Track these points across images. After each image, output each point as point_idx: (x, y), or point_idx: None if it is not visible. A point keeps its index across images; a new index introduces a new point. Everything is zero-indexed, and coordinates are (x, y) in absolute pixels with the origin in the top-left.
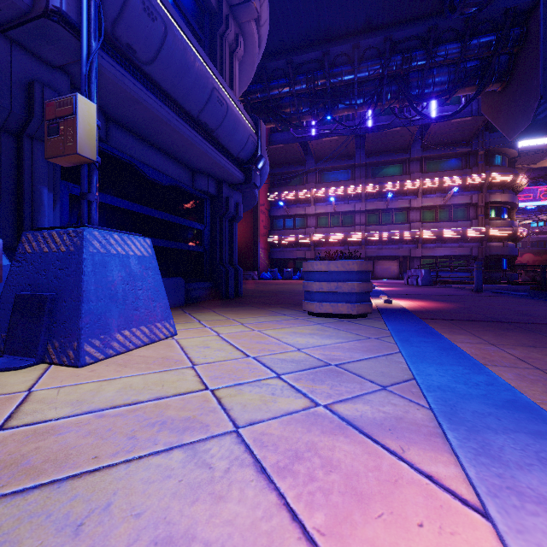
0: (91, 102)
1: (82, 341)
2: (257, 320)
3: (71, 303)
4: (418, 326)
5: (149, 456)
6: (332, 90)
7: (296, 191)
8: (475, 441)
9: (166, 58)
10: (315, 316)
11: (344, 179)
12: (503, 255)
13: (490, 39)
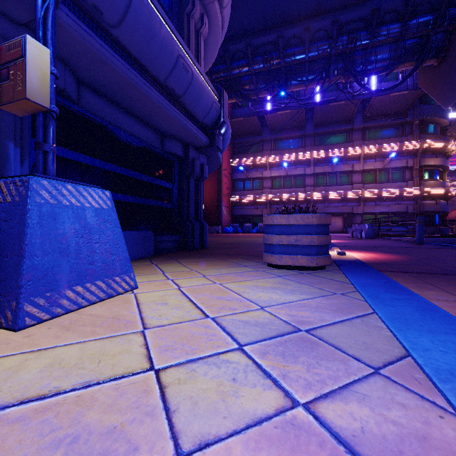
0: (44, 47)
1: (21, 300)
2: (219, 271)
3: (12, 258)
4: (381, 279)
5: None
6: (285, 68)
7: (254, 157)
8: None
9: (132, 22)
10: (275, 268)
11: (296, 147)
12: (436, 212)
13: (428, 19)
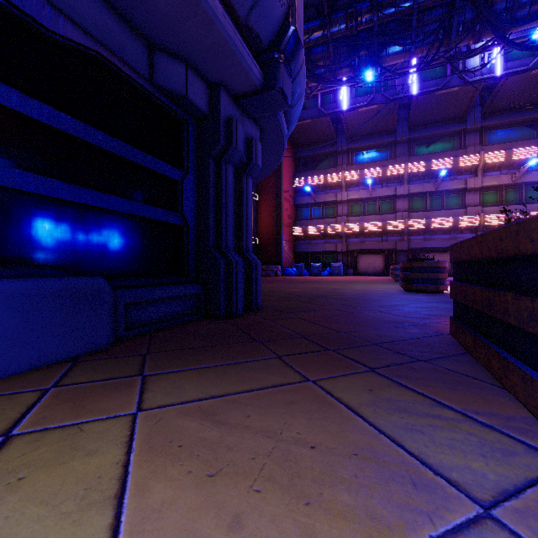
0: None
1: None
2: None
3: None
4: None
5: None
6: (380, 27)
7: (324, 174)
8: None
9: None
10: None
11: (382, 159)
12: None
13: None
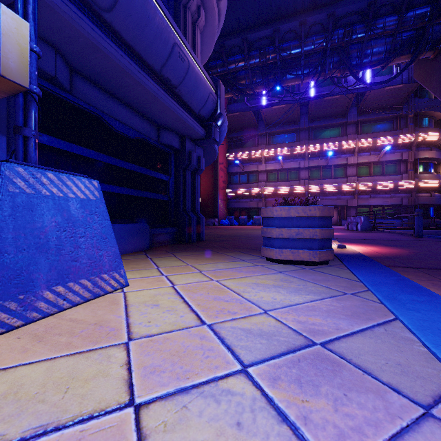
0: (22, 19)
1: None
2: (216, 266)
3: None
4: (391, 276)
5: None
6: (281, 62)
7: (249, 151)
8: None
9: (126, 6)
10: (275, 262)
11: (290, 141)
12: (431, 205)
13: (424, 11)
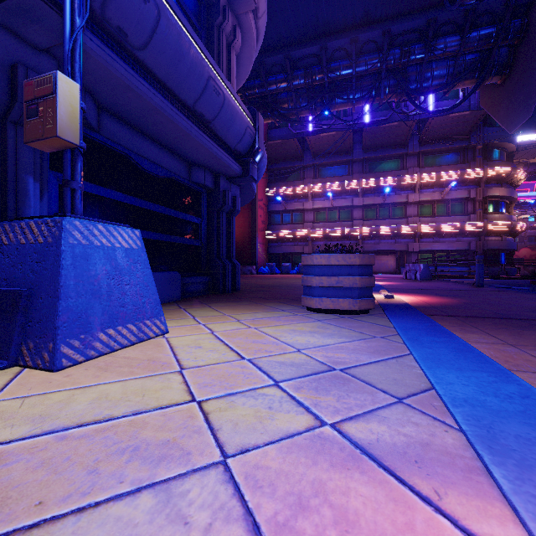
0: (74, 82)
1: (58, 342)
2: (254, 316)
3: (47, 300)
4: (425, 323)
5: (109, 503)
6: (329, 84)
7: (293, 186)
8: (532, 483)
9: (159, 43)
10: (315, 312)
11: (342, 175)
12: (502, 250)
13: (490, 31)
